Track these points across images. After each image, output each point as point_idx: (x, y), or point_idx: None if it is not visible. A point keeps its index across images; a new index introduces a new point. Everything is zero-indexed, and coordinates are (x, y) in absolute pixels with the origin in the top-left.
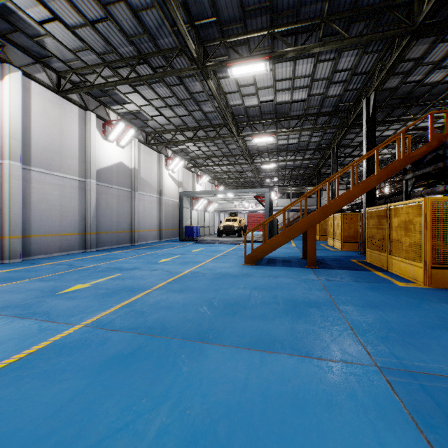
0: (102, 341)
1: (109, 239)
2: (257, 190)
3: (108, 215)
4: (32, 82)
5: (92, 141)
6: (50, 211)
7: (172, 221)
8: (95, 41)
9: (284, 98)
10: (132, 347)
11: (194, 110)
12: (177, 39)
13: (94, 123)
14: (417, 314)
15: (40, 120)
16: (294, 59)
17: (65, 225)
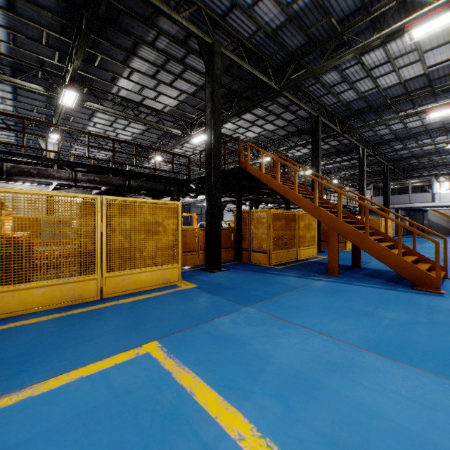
0: None
1: None
2: None
3: None
4: None
5: None
6: None
7: None
8: None
9: None
10: None
11: None
12: None
13: None
14: None
15: None
16: None
17: None
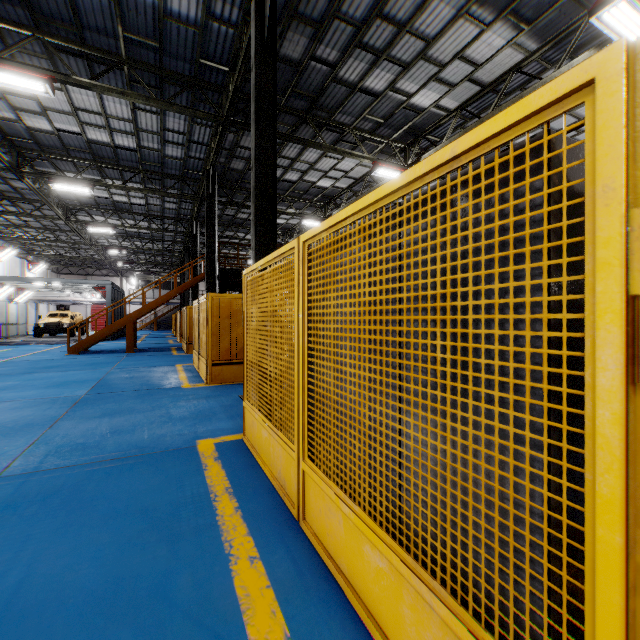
0: None
1: None
2: (97, 282)
3: None
4: None
5: None
6: None
7: None
8: None
9: (122, 199)
10: None
11: None
12: None
13: None
14: (157, 360)
15: None
16: (123, 181)
17: None
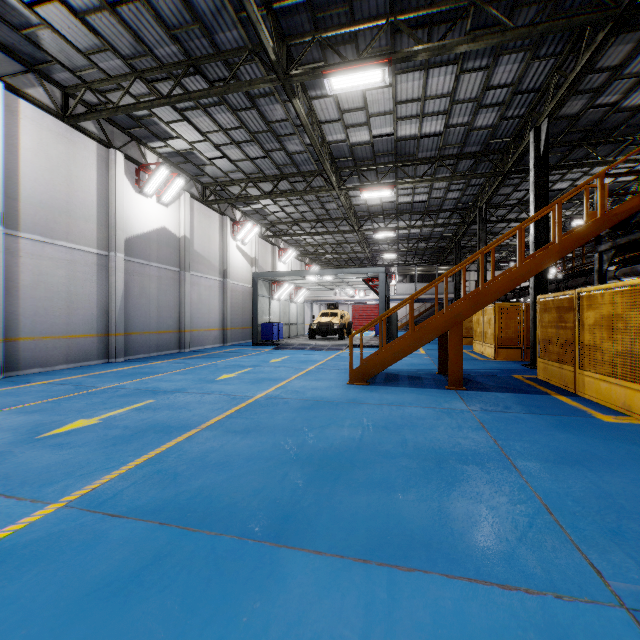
0: (88, 543)
1: (145, 343)
2: (368, 270)
3: (143, 306)
4: (22, 102)
5: (119, 194)
6: (52, 301)
7: (242, 316)
8: (118, 37)
9: (409, 130)
10: (142, 557)
11: (273, 150)
12: (245, 34)
13: (121, 167)
14: None
15: (36, 161)
16: (426, 68)
17: (75, 321)
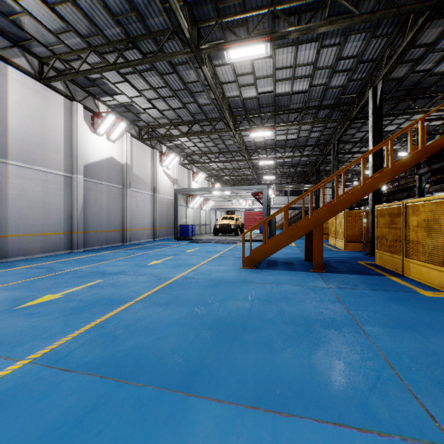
0: (44, 393)
1: (98, 239)
2: (255, 187)
3: (97, 213)
4: (10, 68)
5: (79, 133)
6: (31, 209)
7: (167, 219)
8: (78, 21)
9: (284, 89)
10: (84, 405)
11: (188, 103)
12: (168, 19)
13: (81, 115)
14: None
15: (20, 109)
16: (296, 44)
17: (48, 223)
